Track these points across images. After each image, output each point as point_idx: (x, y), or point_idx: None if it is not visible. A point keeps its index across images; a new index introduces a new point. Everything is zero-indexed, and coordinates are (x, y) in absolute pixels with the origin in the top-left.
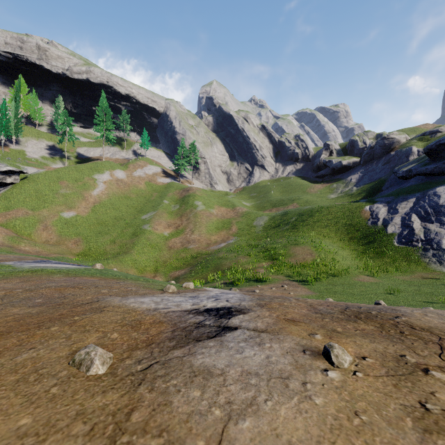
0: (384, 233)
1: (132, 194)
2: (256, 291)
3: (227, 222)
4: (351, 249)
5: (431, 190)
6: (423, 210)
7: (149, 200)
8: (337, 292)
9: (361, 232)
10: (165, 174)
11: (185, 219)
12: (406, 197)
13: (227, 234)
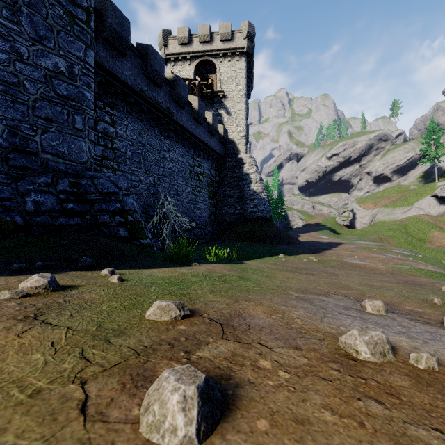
0: None
1: None
2: None
3: None
4: None
5: None
6: None
7: None
8: None
9: None
10: None
11: None
12: None
13: None
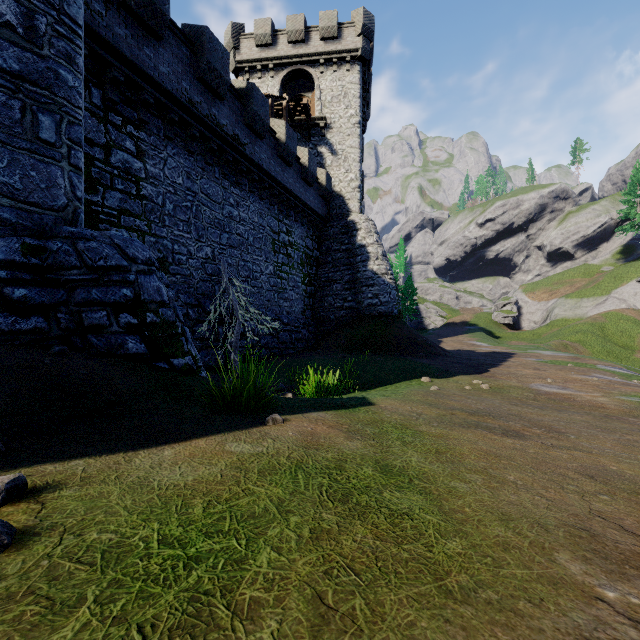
0: None
1: None
2: None
3: None
4: None
5: None
6: None
7: None
8: None
9: None
10: None
11: None
12: None
13: None
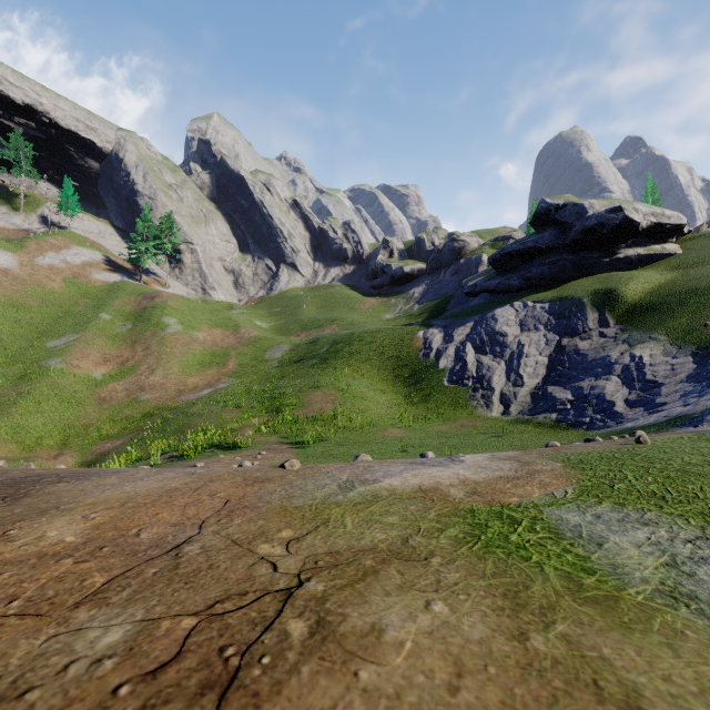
0: (435, 369)
1: (30, 299)
2: (198, 465)
3: (222, 353)
4: (394, 392)
5: (490, 313)
6: (479, 338)
7: (68, 312)
8: (334, 455)
9: (410, 368)
10: (111, 267)
11: (142, 348)
12: (465, 320)
13: (217, 374)
